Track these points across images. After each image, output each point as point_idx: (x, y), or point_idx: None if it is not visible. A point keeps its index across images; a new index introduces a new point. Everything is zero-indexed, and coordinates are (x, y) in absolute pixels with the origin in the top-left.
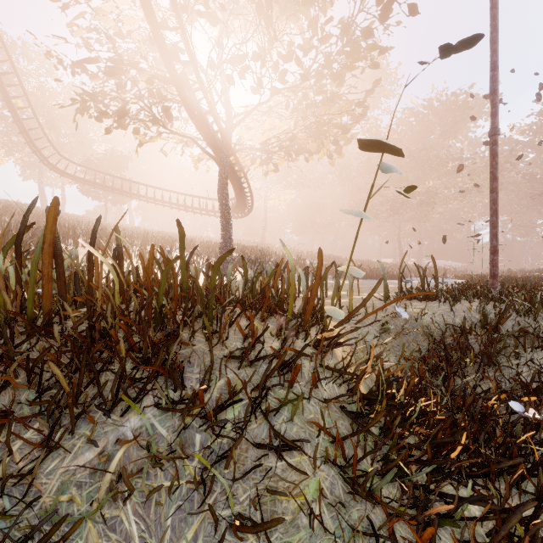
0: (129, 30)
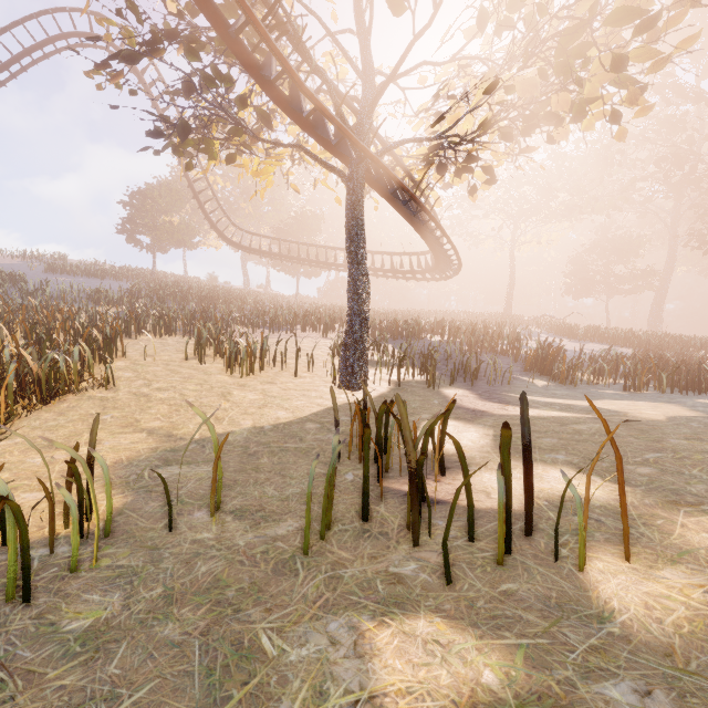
0: None
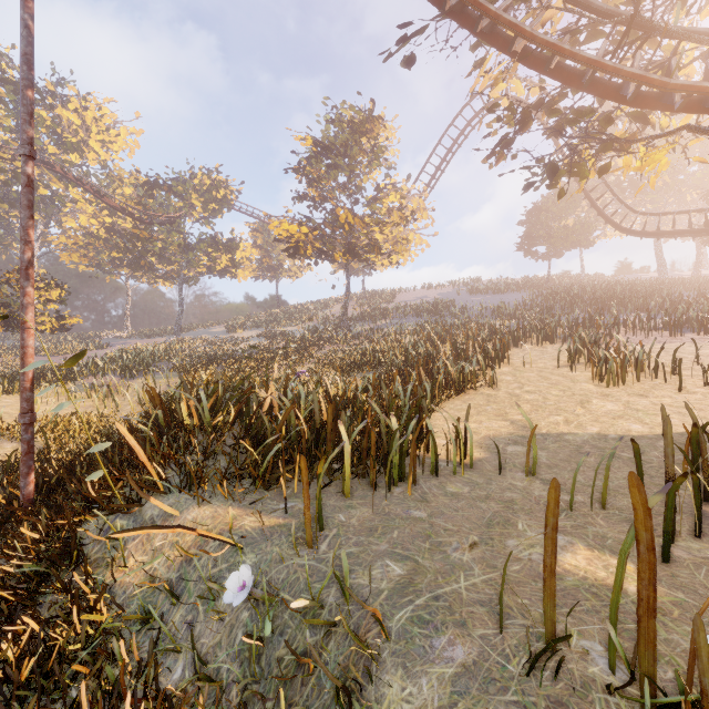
0: None
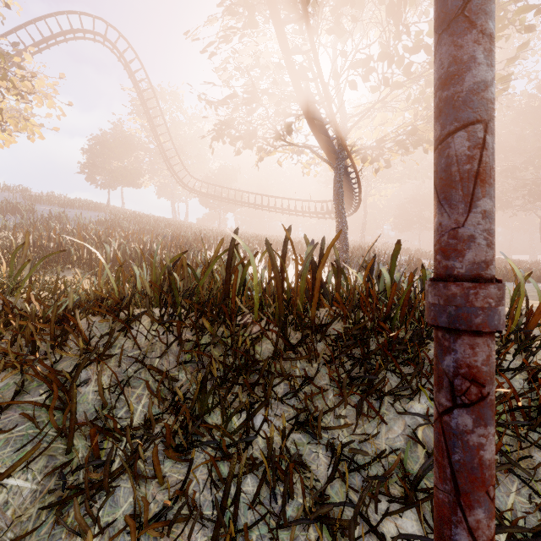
0: (257, 62)
